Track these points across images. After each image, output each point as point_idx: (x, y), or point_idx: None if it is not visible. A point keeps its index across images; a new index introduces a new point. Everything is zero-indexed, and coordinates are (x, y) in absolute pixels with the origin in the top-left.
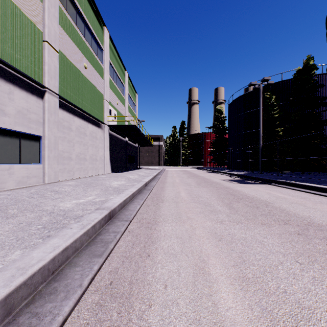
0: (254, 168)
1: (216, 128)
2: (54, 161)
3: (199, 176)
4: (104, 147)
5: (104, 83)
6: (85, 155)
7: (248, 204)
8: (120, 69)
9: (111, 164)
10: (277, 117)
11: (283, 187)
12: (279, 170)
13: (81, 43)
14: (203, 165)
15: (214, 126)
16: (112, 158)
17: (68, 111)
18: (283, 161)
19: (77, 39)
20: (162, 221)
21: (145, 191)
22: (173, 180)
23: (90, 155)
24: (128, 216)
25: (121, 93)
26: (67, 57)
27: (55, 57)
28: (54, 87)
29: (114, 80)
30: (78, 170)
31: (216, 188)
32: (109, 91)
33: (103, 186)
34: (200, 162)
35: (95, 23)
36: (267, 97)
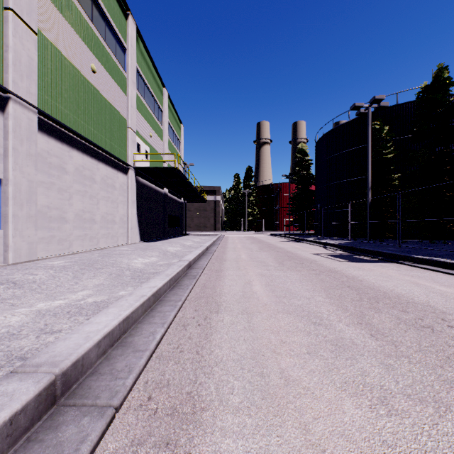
0: (357, 235)
1: (298, 176)
2: (28, 223)
3: (277, 246)
4: (128, 202)
5: (128, 100)
6: (93, 214)
7: (402, 318)
8: (155, 83)
9: (139, 229)
10: (391, 159)
11: (429, 269)
12: (393, 238)
13: (85, 29)
14: (277, 230)
15: (295, 174)
16: (141, 219)
17: (59, 138)
18: (402, 223)
19: (78, 21)
20: (213, 400)
21: (185, 281)
22: (237, 254)
23: (103, 213)
24: (118, 381)
25: (157, 121)
26: (56, 47)
27: (30, 41)
28: (28, 94)
29: (145, 99)
30: (80, 239)
31: (314, 273)
32: (135, 115)
33: (115, 268)
34: (274, 226)
35: (112, 3)
36: (376, 128)
